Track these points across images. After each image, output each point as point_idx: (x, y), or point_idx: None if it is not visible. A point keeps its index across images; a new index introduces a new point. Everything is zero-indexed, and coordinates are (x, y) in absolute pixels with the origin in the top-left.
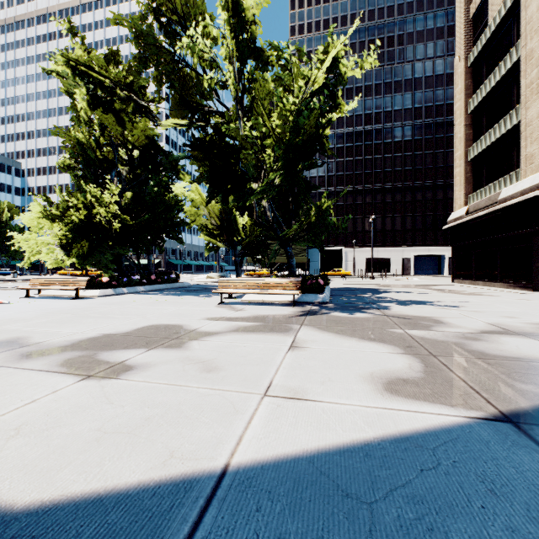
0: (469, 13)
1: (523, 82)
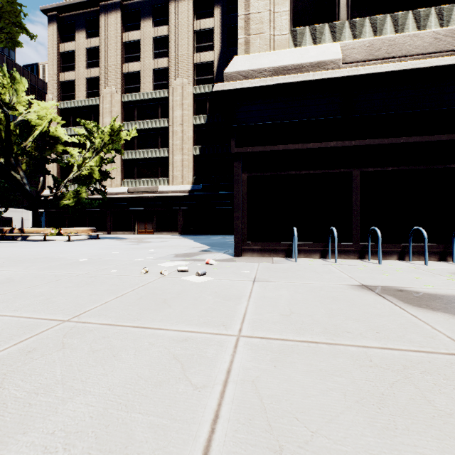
0: (59, 77)
1: None
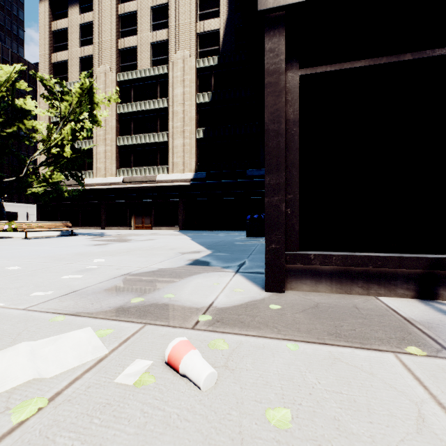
0: (52, 58)
1: (95, 132)
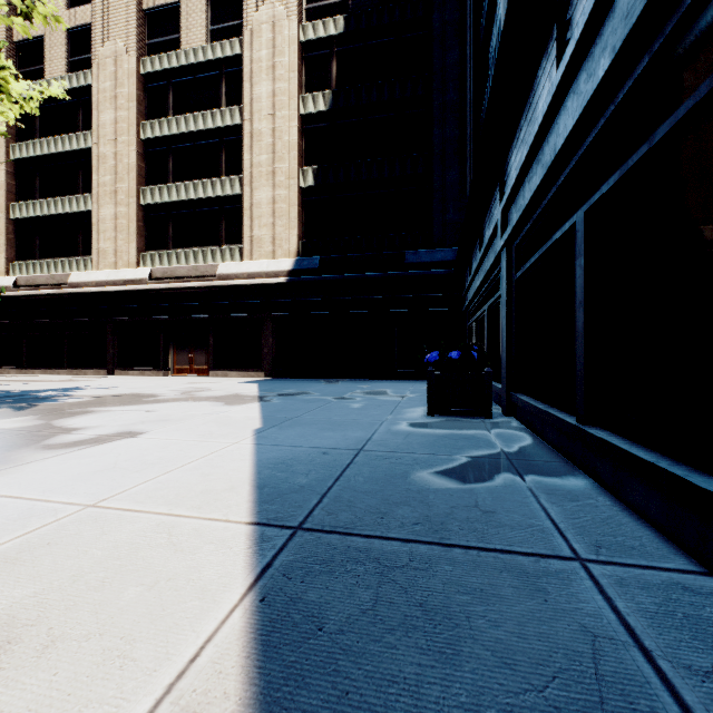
0: (13, 32)
1: (96, 178)
